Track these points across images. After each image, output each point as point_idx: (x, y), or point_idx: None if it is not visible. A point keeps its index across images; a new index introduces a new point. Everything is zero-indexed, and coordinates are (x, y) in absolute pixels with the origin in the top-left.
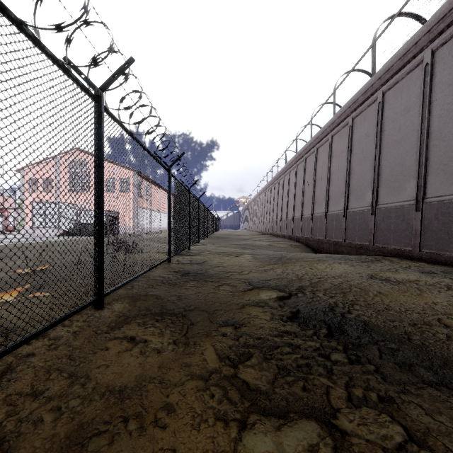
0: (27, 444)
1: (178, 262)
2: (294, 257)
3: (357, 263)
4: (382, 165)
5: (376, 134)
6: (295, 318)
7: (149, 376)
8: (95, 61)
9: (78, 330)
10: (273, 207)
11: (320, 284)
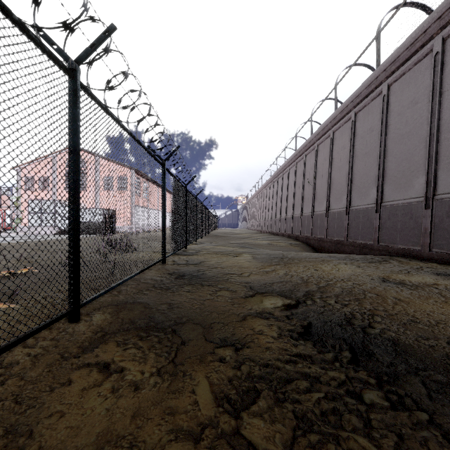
0: None
1: (174, 263)
2: (296, 257)
3: (364, 264)
4: (387, 160)
5: (380, 129)
6: (308, 334)
7: (117, 433)
8: (65, 21)
9: (41, 353)
10: (272, 205)
11: (330, 289)
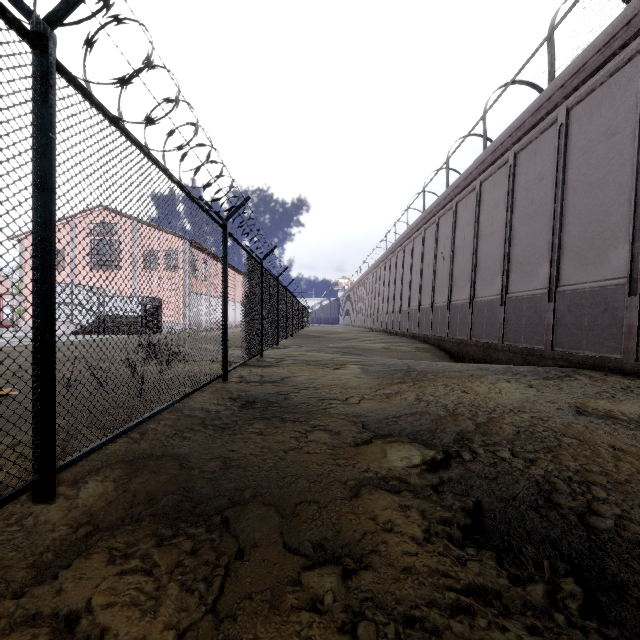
0: None
1: (241, 380)
2: (429, 371)
3: (536, 381)
4: (567, 223)
5: (555, 175)
6: (480, 531)
7: None
8: None
9: None
10: (388, 291)
11: (497, 429)
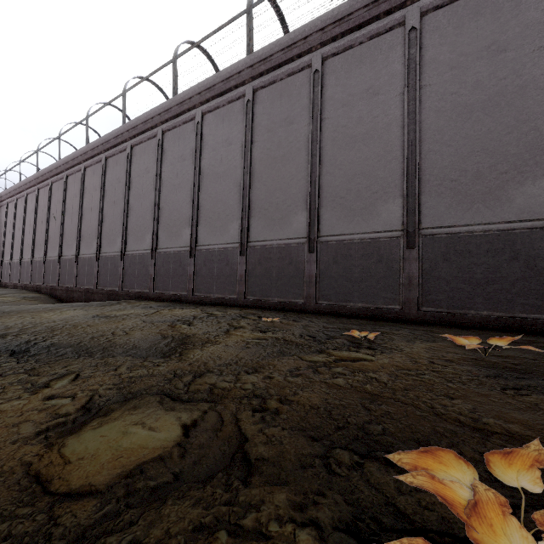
0: None
1: None
2: (16, 310)
3: (94, 308)
4: (130, 214)
5: (126, 183)
6: None
7: None
8: None
9: None
10: None
11: (32, 328)
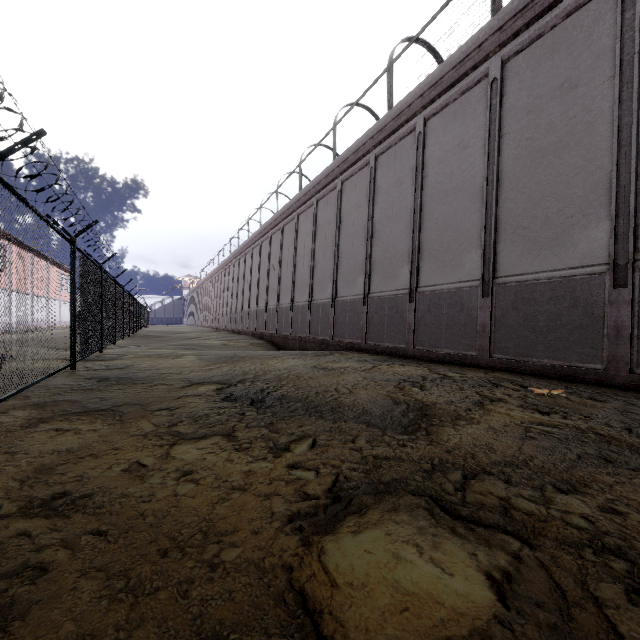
0: (3, 475)
1: (88, 369)
2: (248, 356)
3: (310, 357)
4: (341, 256)
5: (336, 223)
6: (228, 398)
7: (92, 440)
8: (1, 137)
9: None
10: (232, 293)
11: (263, 376)
